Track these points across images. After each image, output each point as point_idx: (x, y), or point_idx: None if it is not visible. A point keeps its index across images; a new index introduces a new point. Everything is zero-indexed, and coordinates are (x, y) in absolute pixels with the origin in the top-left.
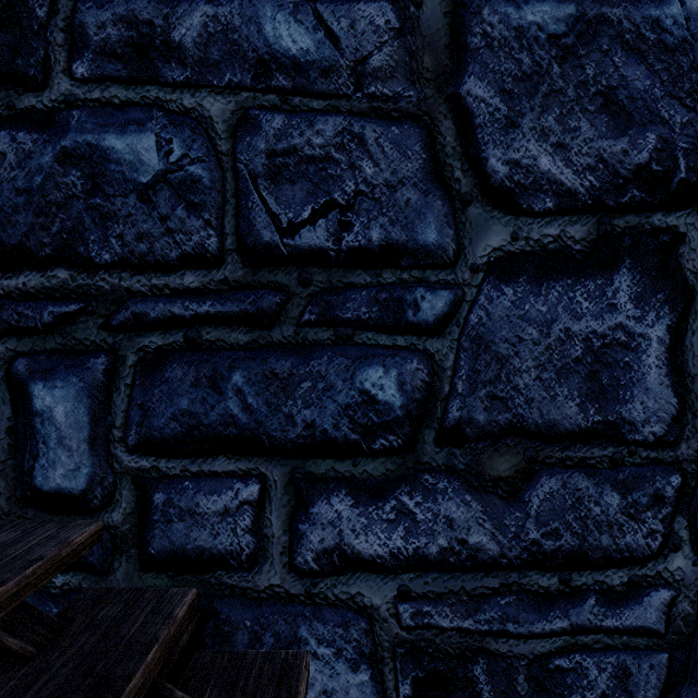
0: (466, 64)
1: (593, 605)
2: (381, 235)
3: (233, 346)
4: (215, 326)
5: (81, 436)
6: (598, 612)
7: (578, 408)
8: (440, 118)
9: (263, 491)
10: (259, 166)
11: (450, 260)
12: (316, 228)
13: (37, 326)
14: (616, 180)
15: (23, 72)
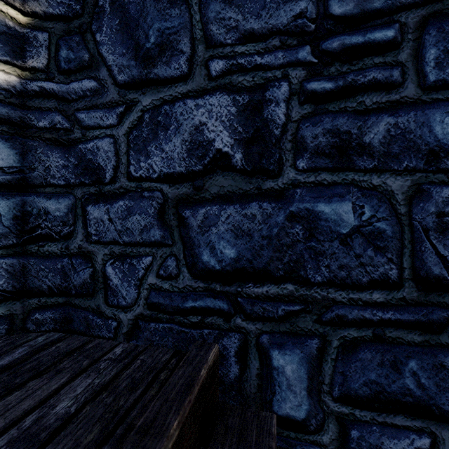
0: None
1: None
2: None
3: (409, 342)
4: (395, 328)
5: (301, 386)
6: None
7: None
8: None
9: (433, 444)
10: (429, 223)
11: None
12: None
13: (274, 317)
14: None
15: (266, 167)
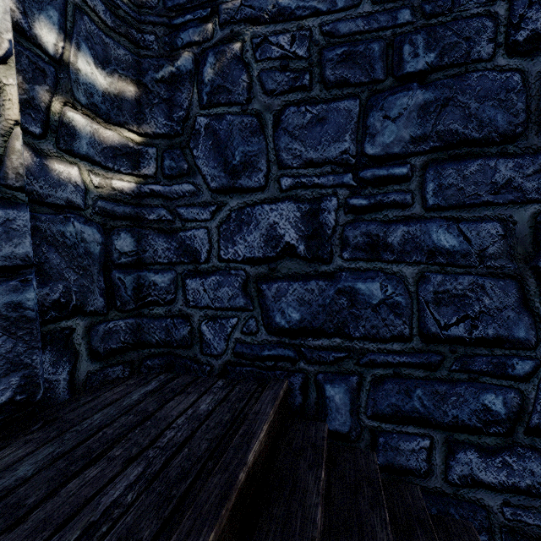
0: None
1: None
2: (493, 332)
3: (417, 377)
4: (408, 368)
5: (346, 409)
6: None
7: None
8: (526, 277)
9: (431, 444)
10: (429, 298)
11: (533, 346)
12: (459, 327)
13: (327, 361)
14: None
15: (321, 256)
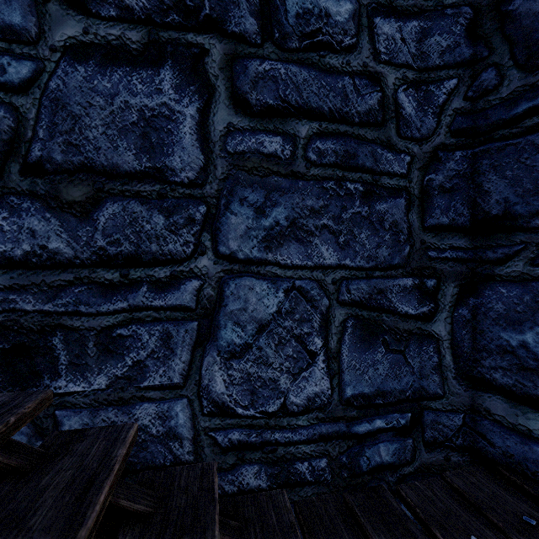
0: None
1: (146, 292)
2: None
3: None
4: None
5: None
6: (149, 296)
7: (135, 157)
8: None
9: None
10: None
11: (33, 39)
12: None
13: None
14: (162, 6)
15: None
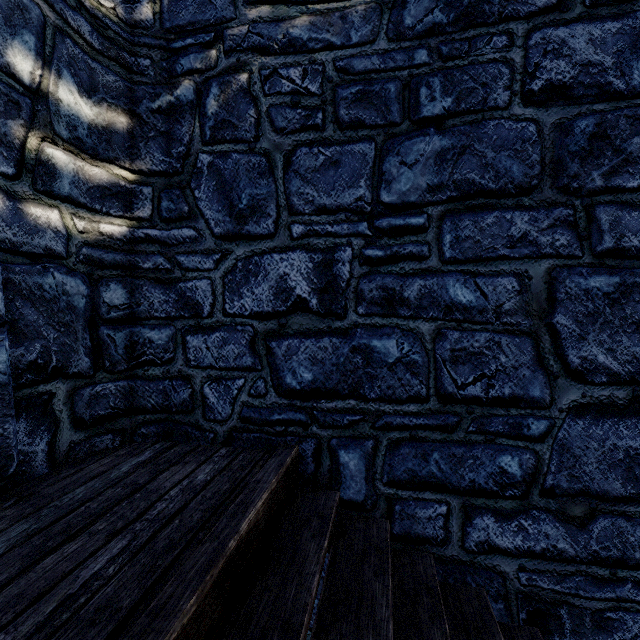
0: (556, 308)
1: (630, 588)
2: (509, 391)
3: (434, 440)
4: (425, 430)
5: (361, 476)
6: (632, 592)
7: (621, 485)
8: (541, 334)
9: (448, 510)
10: (446, 356)
11: (547, 405)
12: (476, 386)
13: (341, 425)
14: None
15: (335, 311)
